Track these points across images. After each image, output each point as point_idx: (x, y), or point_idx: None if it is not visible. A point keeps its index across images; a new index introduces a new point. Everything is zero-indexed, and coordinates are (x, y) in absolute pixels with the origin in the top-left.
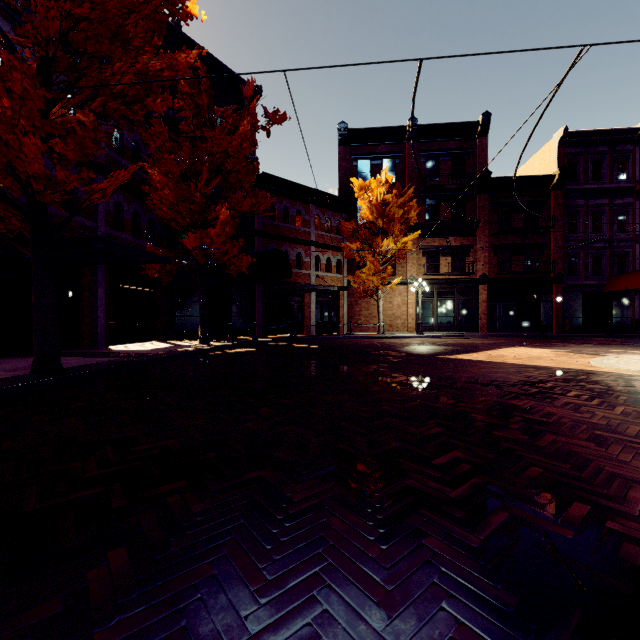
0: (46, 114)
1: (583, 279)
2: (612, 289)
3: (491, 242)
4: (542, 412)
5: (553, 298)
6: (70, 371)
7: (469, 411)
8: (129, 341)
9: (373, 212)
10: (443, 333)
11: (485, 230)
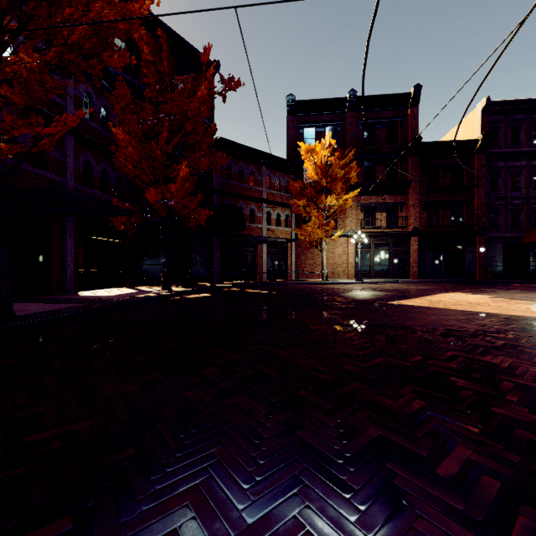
0: None
1: (503, 232)
2: (530, 240)
3: (421, 199)
4: (530, 374)
5: (477, 248)
6: (22, 319)
7: (444, 372)
8: (98, 287)
9: (318, 172)
10: (379, 279)
11: (416, 189)
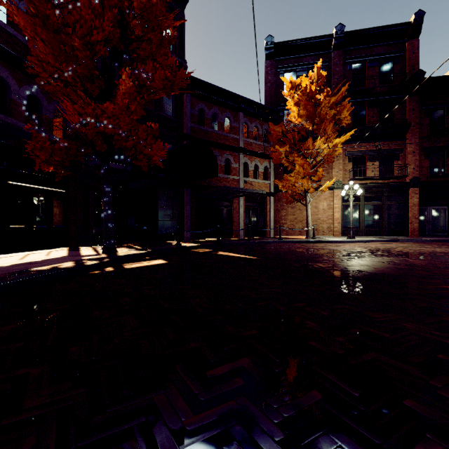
0: None
1: None
2: None
3: (422, 145)
4: None
5: None
6: None
7: None
8: (25, 248)
9: (303, 113)
10: (371, 237)
11: (416, 133)
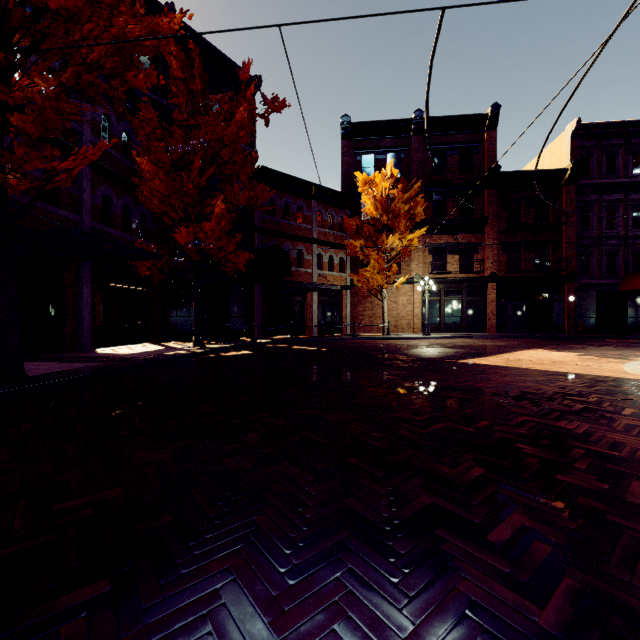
0: (4, 83)
1: (597, 278)
2: (628, 288)
3: (500, 239)
4: (605, 440)
5: (565, 297)
6: (34, 380)
7: (511, 438)
8: (119, 343)
9: (378, 208)
10: (450, 334)
11: (494, 227)
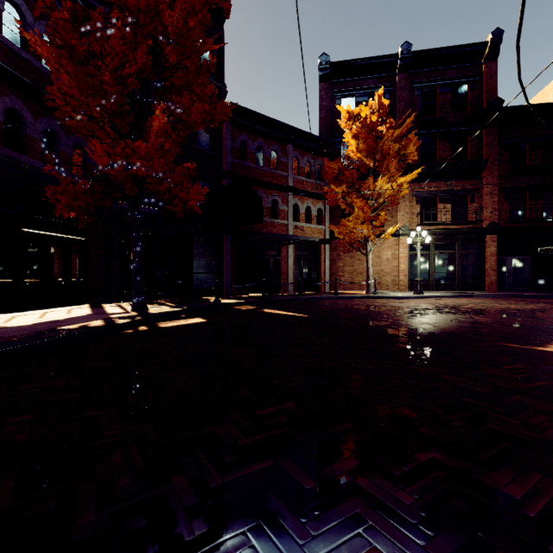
0: None
1: None
2: None
3: (501, 185)
4: None
5: None
6: None
7: None
8: (40, 306)
9: (362, 148)
10: (442, 292)
11: (494, 171)
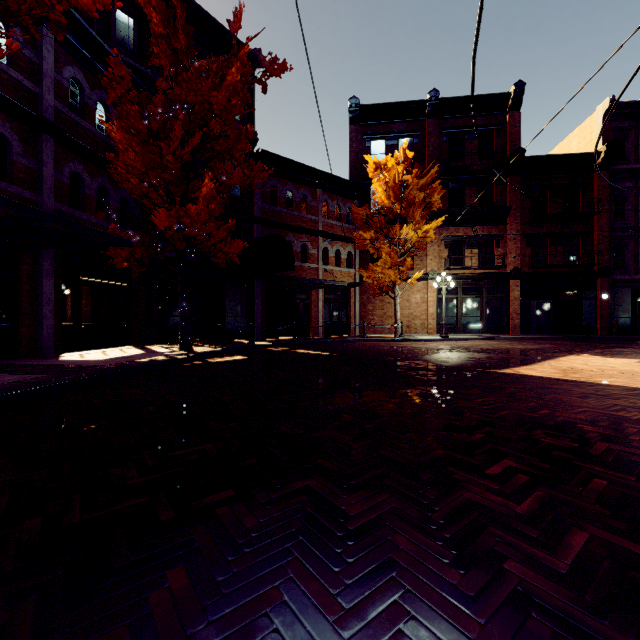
0: None
1: (632, 273)
2: None
3: (524, 231)
4: None
5: (597, 295)
6: None
7: None
8: (94, 346)
9: (390, 196)
10: (469, 335)
11: (517, 217)
